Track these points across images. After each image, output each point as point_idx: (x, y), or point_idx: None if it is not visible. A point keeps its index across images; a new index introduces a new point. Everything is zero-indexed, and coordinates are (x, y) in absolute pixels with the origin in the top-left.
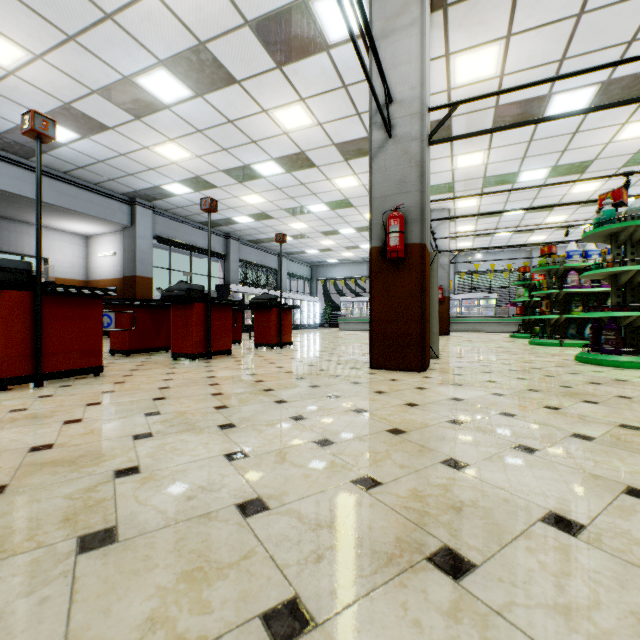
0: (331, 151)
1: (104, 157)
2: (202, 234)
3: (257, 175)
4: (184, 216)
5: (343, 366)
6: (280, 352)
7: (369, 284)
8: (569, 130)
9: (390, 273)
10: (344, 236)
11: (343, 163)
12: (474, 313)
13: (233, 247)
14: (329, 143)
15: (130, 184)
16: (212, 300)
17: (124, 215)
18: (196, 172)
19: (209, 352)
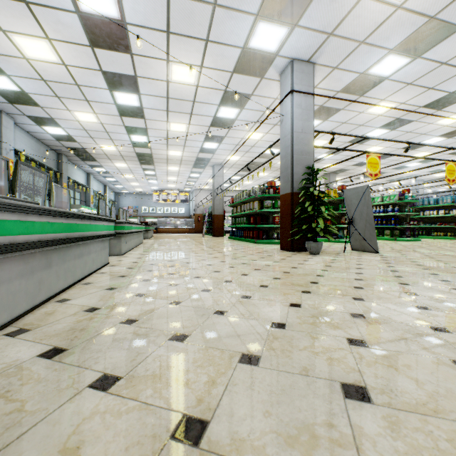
0: None
1: None
2: None
3: None
4: None
5: None
6: None
7: None
8: (350, 132)
9: None
10: None
11: None
12: None
13: None
14: None
15: None
16: None
17: None
18: None
19: None
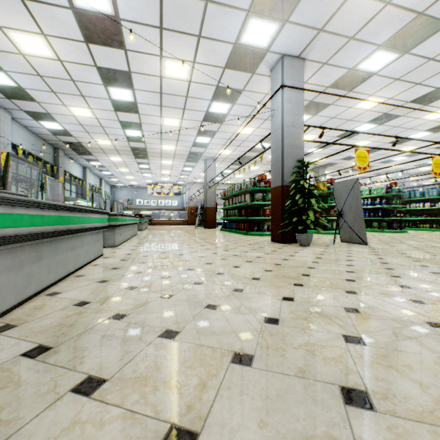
0: None
1: None
2: None
3: None
4: None
5: None
6: None
7: None
8: (339, 127)
9: None
10: None
11: None
12: None
13: None
14: None
15: None
16: None
17: None
18: None
19: None
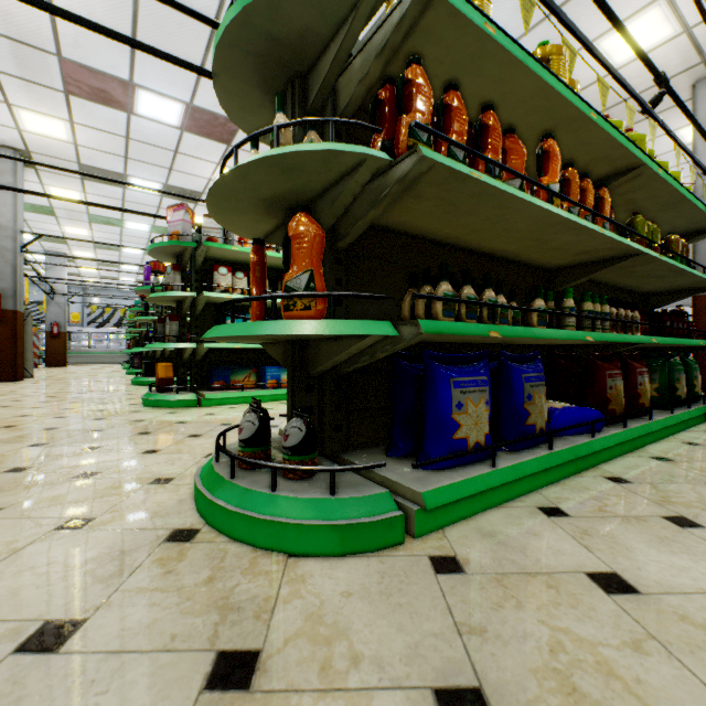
0: None
1: None
2: None
3: None
4: None
5: None
6: None
7: None
8: (145, 237)
9: None
10: None
11: None
12: (106, 346)
13: None
14: None
15: None
16: None
17: None
18: None
19: None
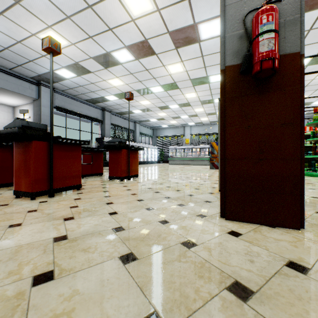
0: (166, 39)
1: (7, 44)
2: (87, 107)
3: (116, 62)
4: (75, 95)
5: (186, 211)
6: (126, 185)
7: (220, 114)
8: None
9: (251, 97)
10: (172, 110)
11: (174, 51)
12: None
13: (107, 116)
14: (165, 31)
15: (33, 69)
16: (55, 139)
17: (33, 91)
18: (75, 59)
19: (51, 189)
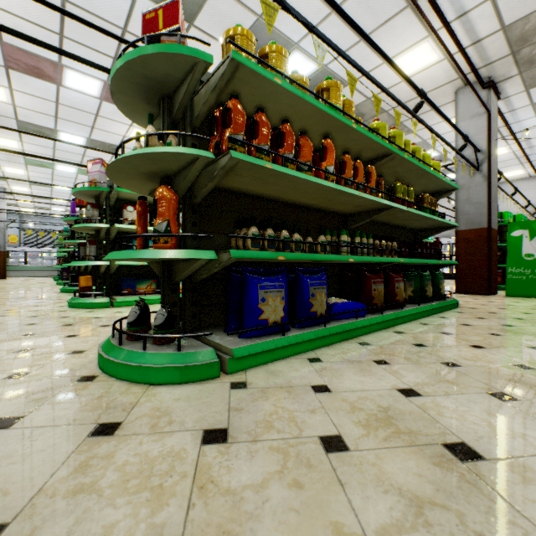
0: None
1: None
2: None
3: None
4: None
5: None
6: None
7: None
8: (73, 177)
9: None
10: None
11: None
12: (39, 263)
13: None
14: None
15: None
16: None
17: None
18: None
19: None
